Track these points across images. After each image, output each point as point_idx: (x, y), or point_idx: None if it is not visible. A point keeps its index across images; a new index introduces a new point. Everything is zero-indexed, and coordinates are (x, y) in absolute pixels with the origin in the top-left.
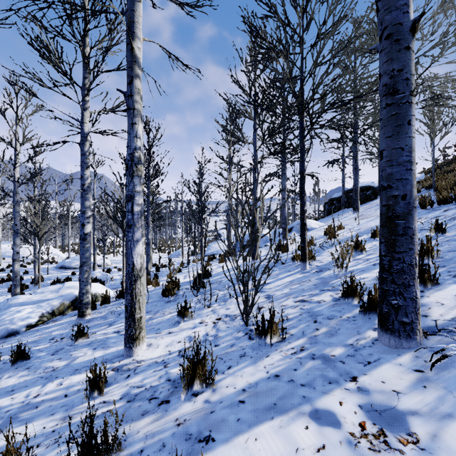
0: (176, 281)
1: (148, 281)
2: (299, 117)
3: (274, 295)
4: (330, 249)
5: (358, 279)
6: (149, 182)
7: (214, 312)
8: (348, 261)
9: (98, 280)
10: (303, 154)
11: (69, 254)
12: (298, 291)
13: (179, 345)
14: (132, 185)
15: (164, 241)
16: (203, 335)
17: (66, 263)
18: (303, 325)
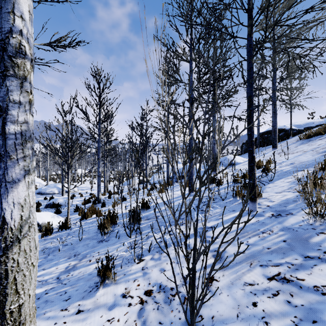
0: (113, 215)
1: (93, 211)
2: (248, 30)
3: (226, 253)
4: (272, 184)
5: None
6: (100, 123)
7: (145, 274)
8: None
9: (60, 205)
10: (251, 76)
11: (47, 182)
12: (261, 250)
13: None
14: (5, 91)
15: (120, 173)
16: None
17: (42, 190)
18: None
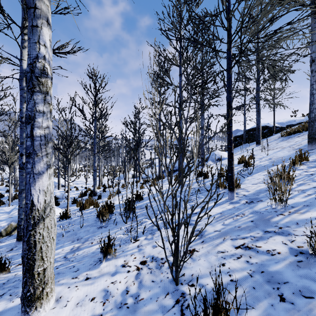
0: (110, 205)
1: (91, 202)
2: (227, 46)
3: (206, 231)
4: (251, 176)
5: (309, 219)
6: (96, 121)
7: (140, 250)
8: (288, 194)
9: (57, 198)
10: (230, 84)
11: None
12: (233, 228)
13: (91, 306)
14: (33, 103)
15: (114, 167)
16: (121, 292)
17: None
18: (263, 304)
